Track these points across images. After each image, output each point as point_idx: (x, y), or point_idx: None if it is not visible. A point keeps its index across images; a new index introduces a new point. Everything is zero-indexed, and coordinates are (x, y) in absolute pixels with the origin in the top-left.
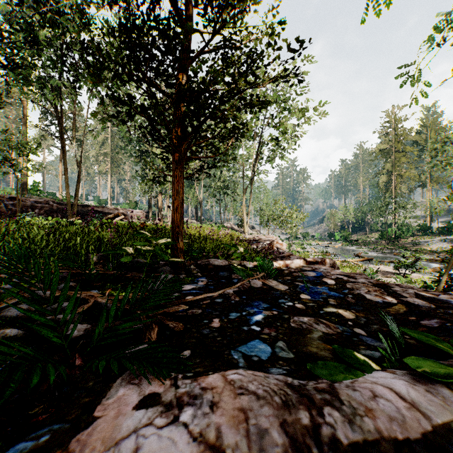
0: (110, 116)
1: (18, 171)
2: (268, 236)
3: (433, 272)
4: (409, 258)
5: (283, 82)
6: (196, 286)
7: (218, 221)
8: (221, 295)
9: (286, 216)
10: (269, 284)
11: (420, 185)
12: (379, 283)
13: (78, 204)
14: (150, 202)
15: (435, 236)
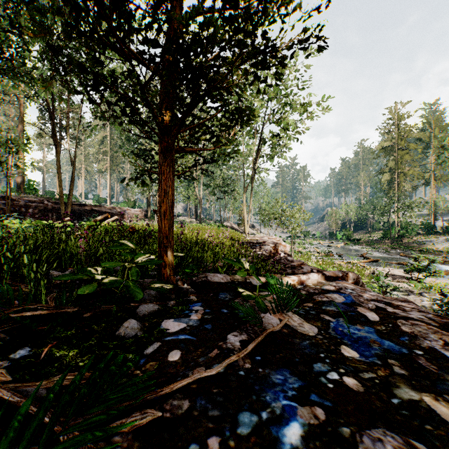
0: (73, 92)
1: (6, 169)
2: (270, 236)
3: (446, 276)
4: (422, 262)
5: (303, 48)
6: (187, 323)
7: (218, 220)
8: (223, 353)
9: (288, 215)
10: (290, 325)
11: (423, 183)
12: (446, 322)
13: (74, 203)
14: (149, 200)
15: (440, 235)
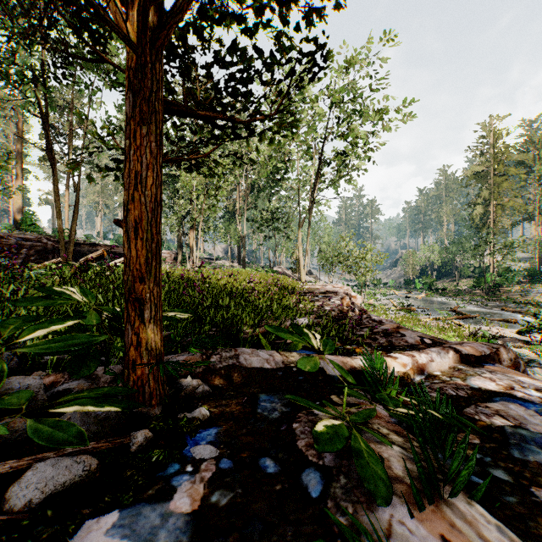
0: None
1: None
2: (335, 284)
3: None
4: None
5: None
6: None
7: (266, 265)
8: None
9: (357, 257)
10: None
11: (525, 219)
12: None
13: (83, 243)
14: (179, 240)
15: None
